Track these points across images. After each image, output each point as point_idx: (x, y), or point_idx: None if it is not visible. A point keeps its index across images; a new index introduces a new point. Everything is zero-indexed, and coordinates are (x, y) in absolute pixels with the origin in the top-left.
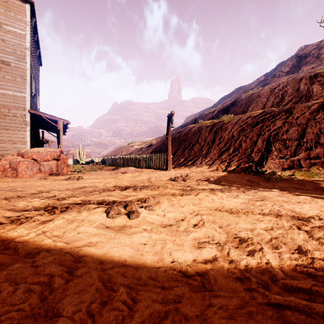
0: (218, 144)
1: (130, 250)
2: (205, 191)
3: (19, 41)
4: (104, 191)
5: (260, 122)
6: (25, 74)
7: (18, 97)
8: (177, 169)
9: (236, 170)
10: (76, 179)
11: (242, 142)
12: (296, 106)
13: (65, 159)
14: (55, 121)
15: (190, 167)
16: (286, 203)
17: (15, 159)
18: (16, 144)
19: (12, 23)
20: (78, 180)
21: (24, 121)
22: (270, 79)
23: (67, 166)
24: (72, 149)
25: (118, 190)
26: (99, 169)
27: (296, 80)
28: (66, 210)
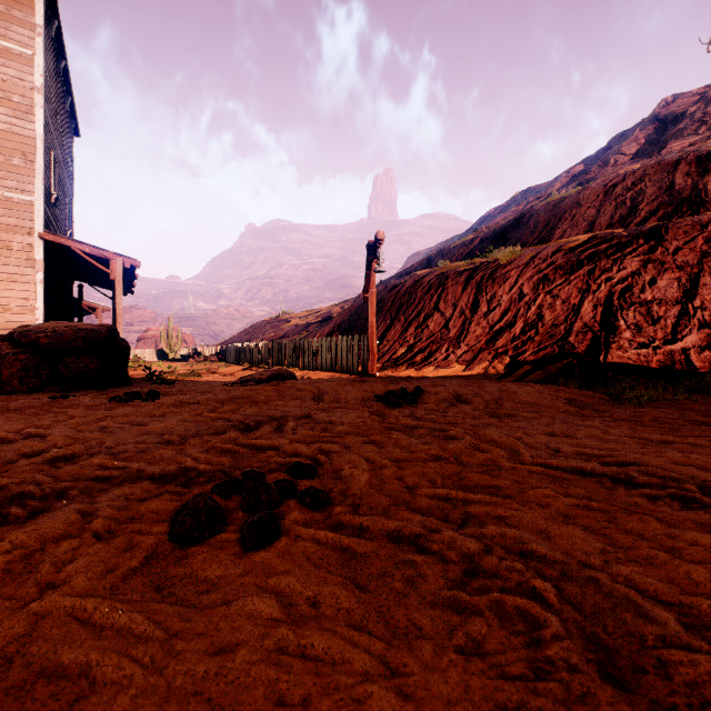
0: (486, 314)
1: None
2: (469, 434)
3: (18, 72)
4: (197, 433)
5: (586, 261)
6: (32, 150)
7: (15, 203)
8: (391, 373)
9: (533, 375)
10: (141, 398)
11: (545, 309)
12: (671, 224)
13: (123, 348)
14: (106, 261)
15: (421, 369)
16: None
17: None
18: (10, 313)
19: (0, 28)
20: (146, 401)
21: (30, 260)
22: (595, 171)
23: (137, 365)
24: (153, 327)
25: (235, 432)
26: (209, 373)
27: (666, 167)
28: (52, 507)
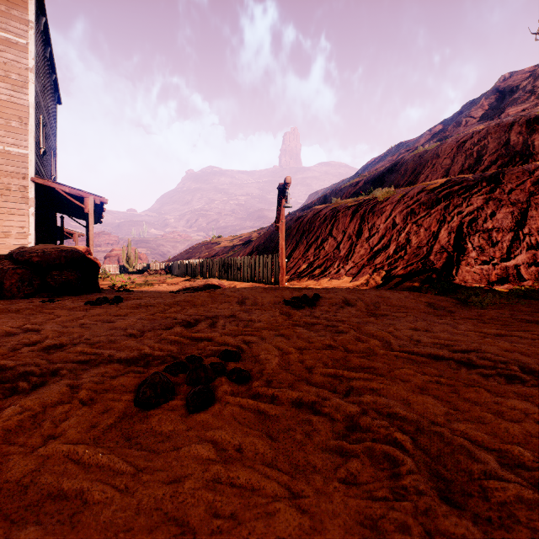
0: (368, 238)
1: None
2: (353, 329)
3: (15, 56)
4: (151, 328)
5: (443, 199)
6: (26, 115)
7: (13, 155)
8: (296, 283)
9: (403, 285)
10: (109, 302)
11: (412, 235)
12: (507, 171)
13: (94, 264)
14: (82, 199)
15: (318, 280)
16: (532, 358)
17: (1, 264)
18: (10, 237)
19: (2, 24)
20: (112, 304)
21: (24, 198)
22: (451, 130)
23: (104, 277)
24: (116, 248)
25: (180, 327)
26: (159, 283)
27: (503, 127)
28: (48, 382)
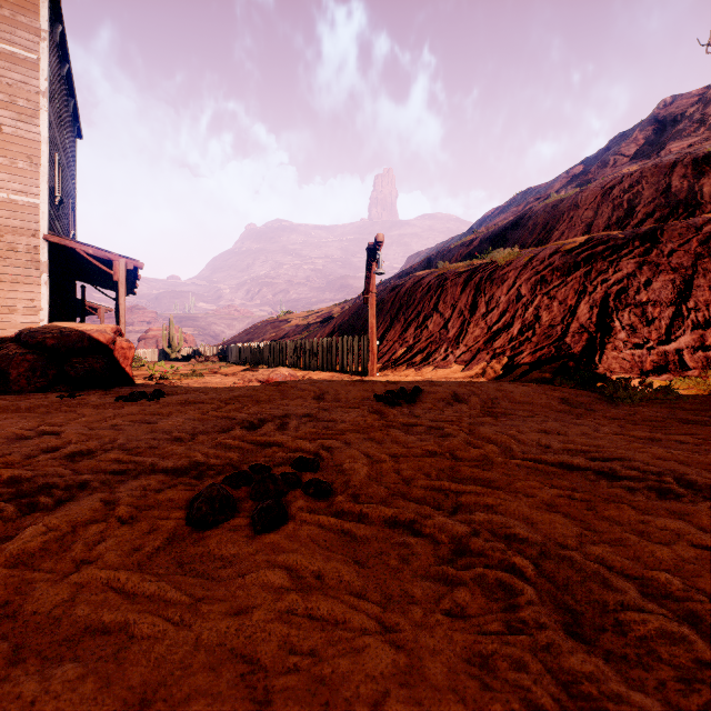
0: (484, 315)
1: (237, 684)
2: (464, 432)
3: (23, 76)
4: (204, 431)
5: (583, 263)
6: (37, 153)
7: (20, 205)
8: (391, 373)
9: (530, 375)
10: (146, 397)
11: (542, 310)
12: (667, 226)
13: (127, 349)
14: (110, 263)
15: (420, 369)
16: (692, 468)
17: (6, 349)
18: (15, 313)
19: (6, 33)
20: (151, 400)
21: (35, 262)
22: (594, 172)
23: (139, 365)
24: (154, 327)
25: (240, 429)
26: (210, 373)
27: (663, 169)
28: (77, 496)
